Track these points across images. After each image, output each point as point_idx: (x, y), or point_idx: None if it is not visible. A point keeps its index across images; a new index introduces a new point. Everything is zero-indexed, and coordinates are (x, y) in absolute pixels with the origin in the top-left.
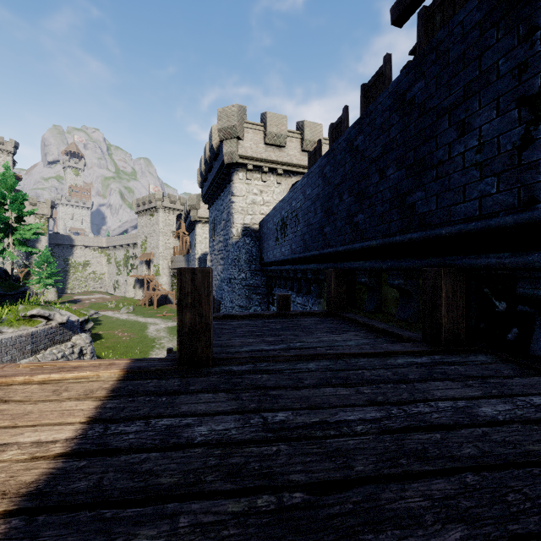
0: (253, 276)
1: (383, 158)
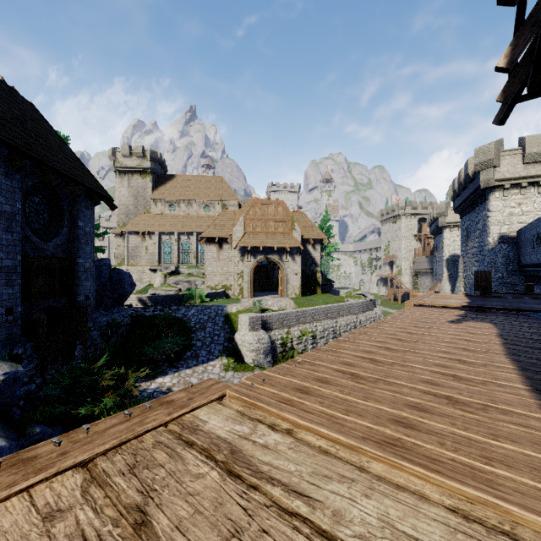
0: (509, 276)
1: None
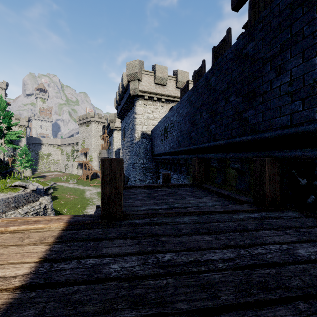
0: (147, 162)
1: (227, 90)
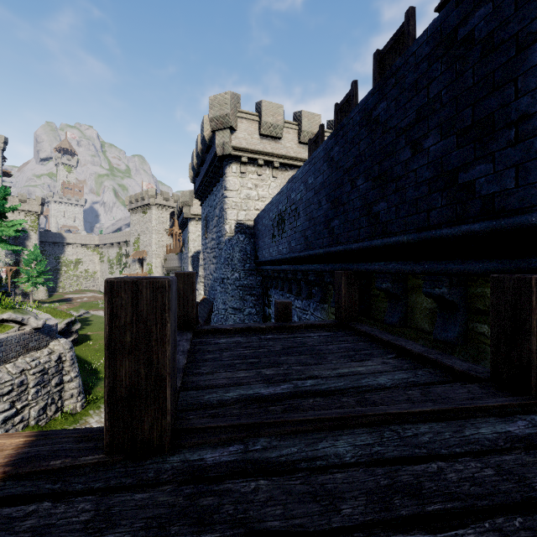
0: (247, 276)
1: (418, 126)
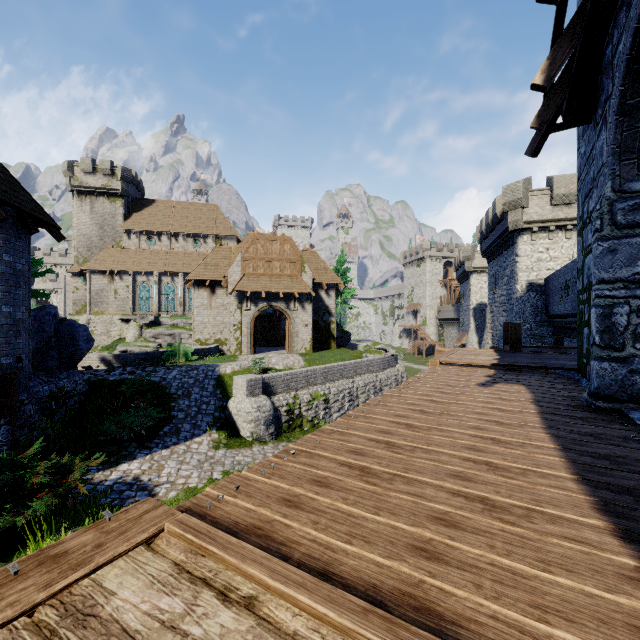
0: (538, 327)
1: None
